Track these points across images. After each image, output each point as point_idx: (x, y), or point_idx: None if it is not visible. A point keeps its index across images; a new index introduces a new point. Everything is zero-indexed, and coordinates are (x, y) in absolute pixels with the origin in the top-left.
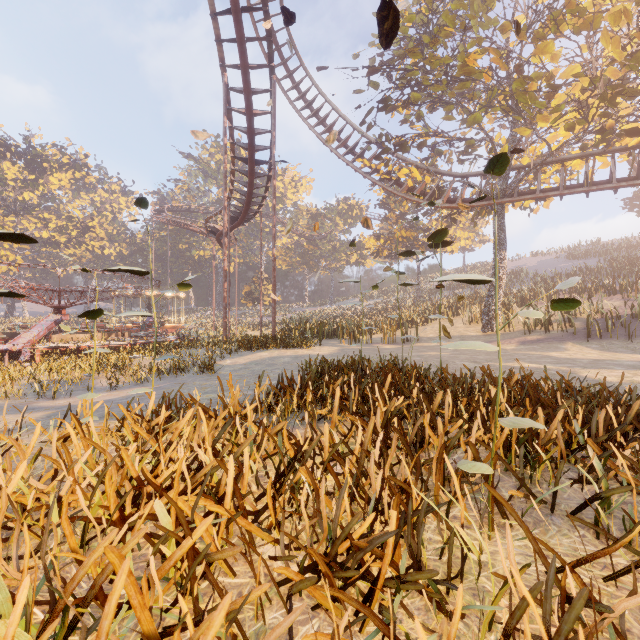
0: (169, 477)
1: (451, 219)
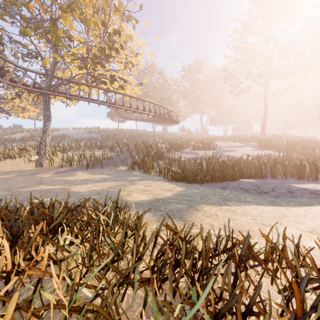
0: None
1: (16, 94)
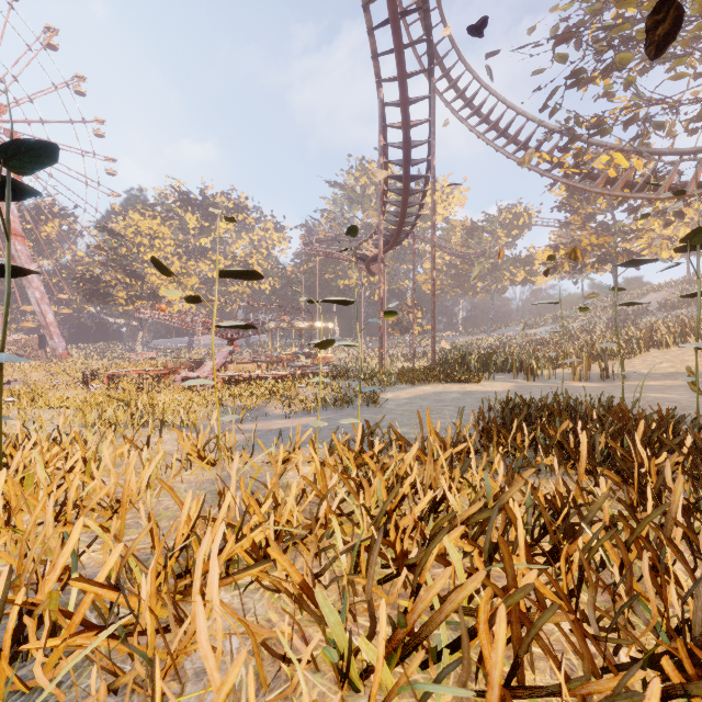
0: (450, 517)
1: (674, 213)
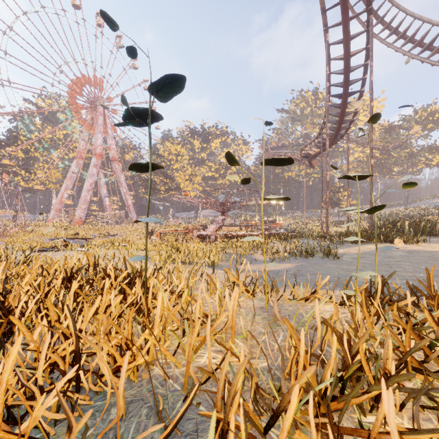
0: None
1: None
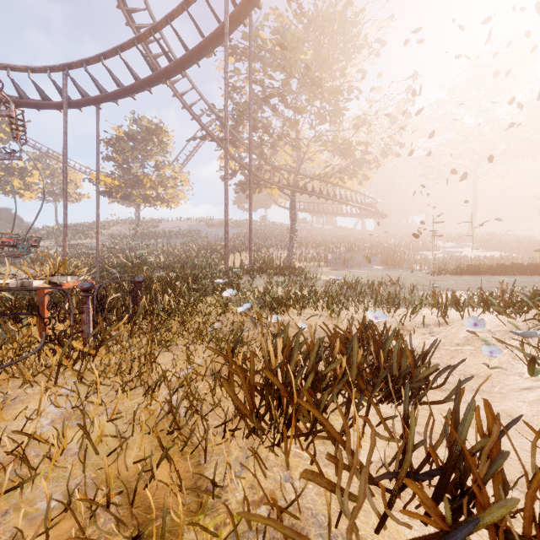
0: None
1: (242, 188)
